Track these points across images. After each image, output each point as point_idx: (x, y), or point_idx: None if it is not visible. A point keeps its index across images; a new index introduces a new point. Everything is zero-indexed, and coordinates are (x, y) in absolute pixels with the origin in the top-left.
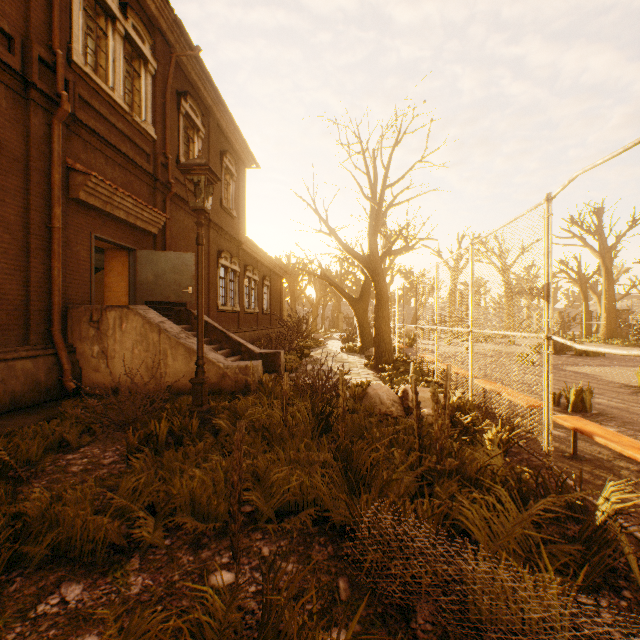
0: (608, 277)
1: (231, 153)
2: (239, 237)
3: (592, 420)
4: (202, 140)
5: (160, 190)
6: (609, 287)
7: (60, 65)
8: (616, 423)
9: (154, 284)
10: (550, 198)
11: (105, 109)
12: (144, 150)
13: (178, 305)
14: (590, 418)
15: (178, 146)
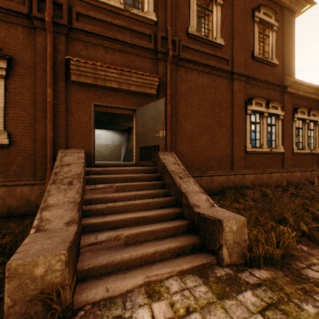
0: None
1: (265, 5)
2: (283, 82)
3: None
4: (223, 7)
5: (162, 59)
6: None
7: None
8: None
9: (143, 133)
10: None
11: (101, 14)
12: (144, 33)
13: (155, 148)
14: None
15: (189, 21)
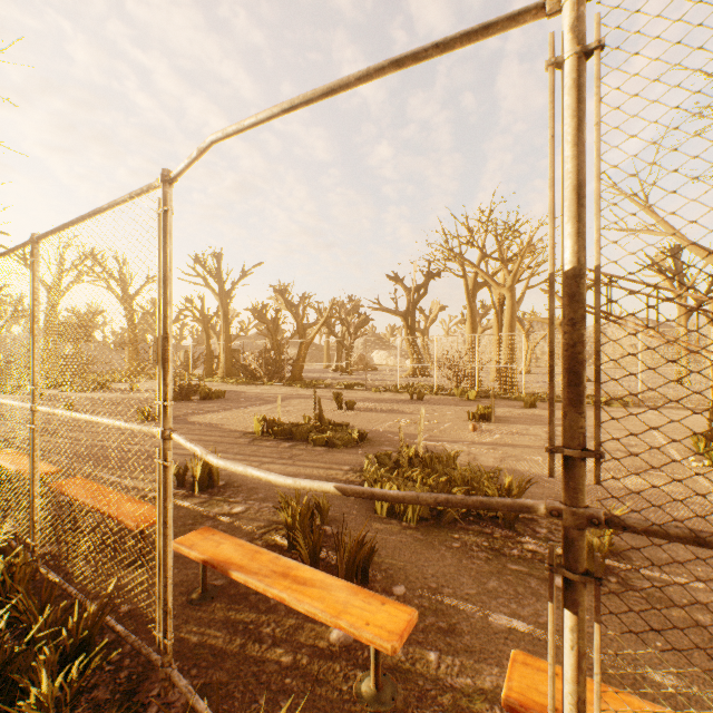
0: (227, 320)
1: None
2: None
3: (221, 499)
4: None
5: None
6: (227, 329)
7: None
8: (244, 495)
9: None
10: (170, 179)
11: None
12: None
13: None
14: (219, 496)
15: None
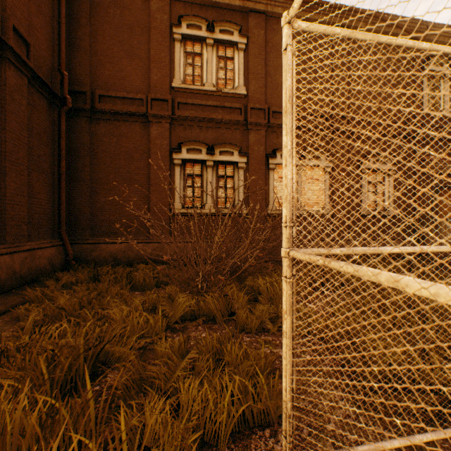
0: None
1: None
2: None
3: None
4: None
5: None
6: None
7: (418, 121)
8: None
9: None
10: None
11: (438, 123)
12: None
13: None
14: None
15: None
